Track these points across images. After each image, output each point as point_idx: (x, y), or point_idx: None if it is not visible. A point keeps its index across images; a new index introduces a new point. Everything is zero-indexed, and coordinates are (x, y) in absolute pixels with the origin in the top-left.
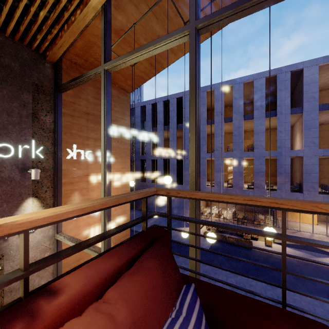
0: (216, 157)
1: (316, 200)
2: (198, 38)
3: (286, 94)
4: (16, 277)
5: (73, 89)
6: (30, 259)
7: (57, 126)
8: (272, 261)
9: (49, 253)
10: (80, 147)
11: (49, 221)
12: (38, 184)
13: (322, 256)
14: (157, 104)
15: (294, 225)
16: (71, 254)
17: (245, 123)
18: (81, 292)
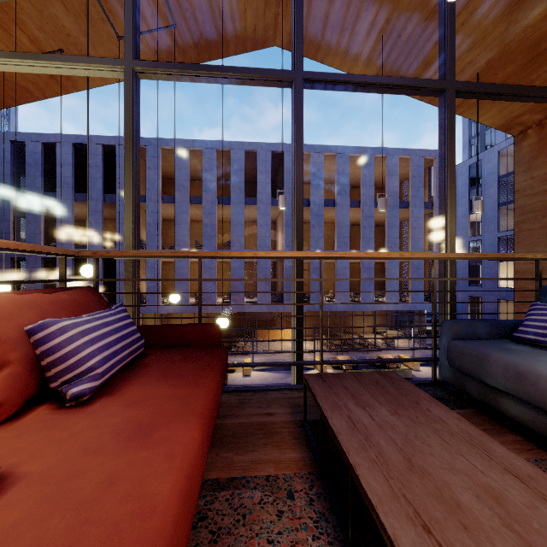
0: None
1: None
2: (136, 82)
3: (267, 179)
4: None
5: None
6: None
7: None
8: None
9: None
10: None
11: None
12: None
13: None
14: (56, 145)
15: (276, 346)
16: None
17: (220, 209)
18: None
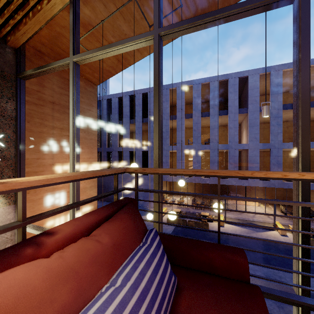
0: (178, 149)
1: (257, 185)
2: (160, 43)
3: (235, 97)
4: (17, 225)
5: (37, 77)
6: None
7: (20, 113)
8: (224, 238)
9: (10, 245)
10: (45, 136)
11: (42, 183)
12: None
13: (261, 231)
14: (123, 97)
15: (241, 208)
16: (58, 212)
17: (203, 120)
18: (72, 233)
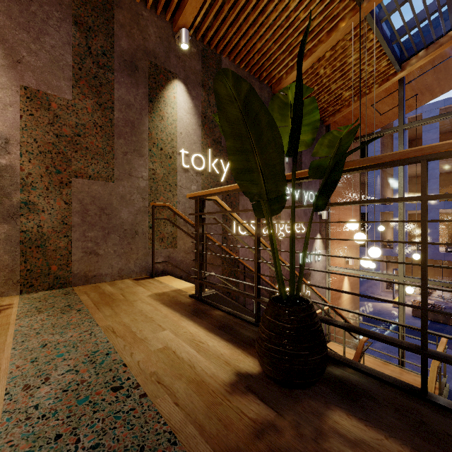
0: None
1: None
2: None
3: None
4: None
5: None
6: (318, 281)
7: None
8: None
9: (324, 281)
10: (336, 194)
11: None
12: (320, 224)
13: None
14: None
15: None
16: None
17: None
18: None
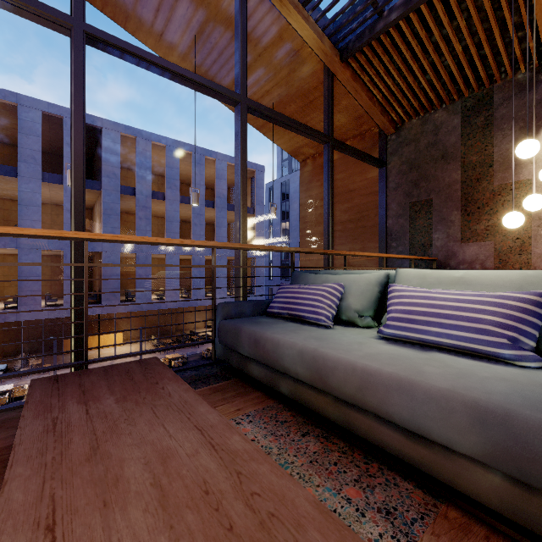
0: None
1: (118, 311)
2: None
3: None
4: None
5: None
6: None
7: None
8: None
9: None
10: None
11: None
12: None
13: None
14: None
15: (93, 355)
16: None
17: (0, 181)
18: None
